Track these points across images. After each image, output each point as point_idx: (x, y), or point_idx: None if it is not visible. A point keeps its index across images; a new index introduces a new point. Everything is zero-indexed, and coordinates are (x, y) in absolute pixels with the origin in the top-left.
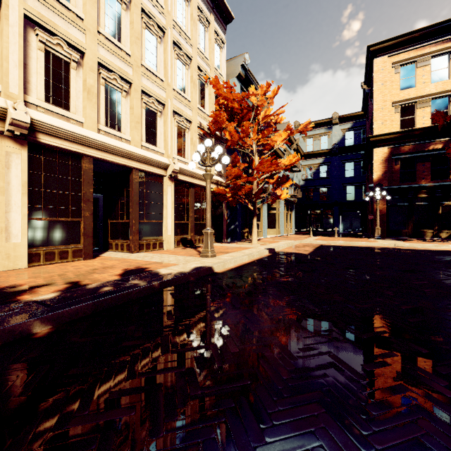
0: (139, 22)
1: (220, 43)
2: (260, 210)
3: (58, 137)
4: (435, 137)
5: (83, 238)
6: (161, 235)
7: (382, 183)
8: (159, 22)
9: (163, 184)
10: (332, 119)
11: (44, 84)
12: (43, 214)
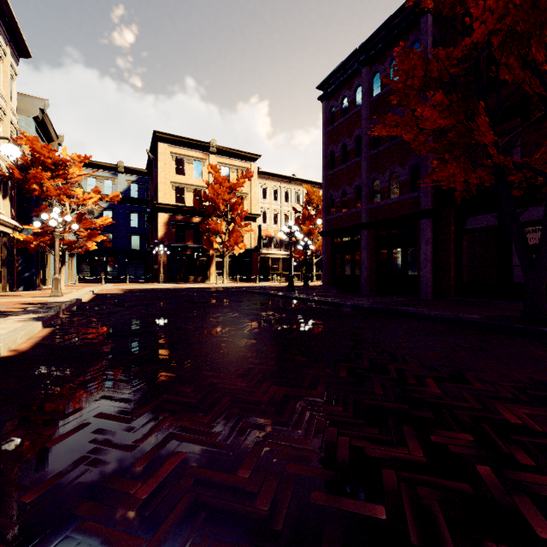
0: None
1: (14, 75)
2: (48, 256)
3: None
4: (195, 214)
5: None
6: None
7: (164, 241)
8: None
9: None
10: (118, 166)
11: None
12: None
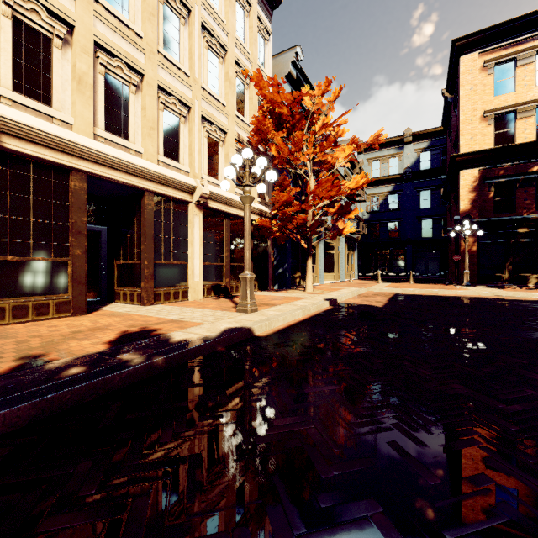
0: None
1: (265, 33)
2: (315, 249)
3: (33, 142)
4: None
5: (72, 286)
6: (186, 280)
7: (471, 215)
8: None
9: (188, 214)
10: (404, 137)
11: (11, 66)
12: (9, 251)
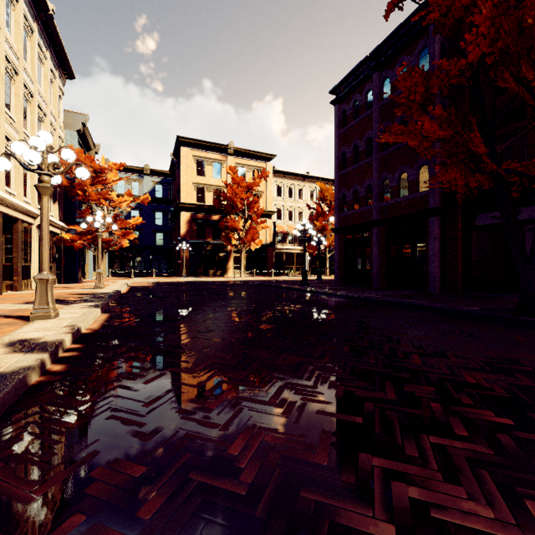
0: (23, 95)
1: (61, 95)
2: (86, 253)
3: None
4: (214, 212)
5: None
6: (30, 276)
7: (186, 237)
8: (32, 90)
9: (32, 232)
10: (144, 169)
11: None
12: None
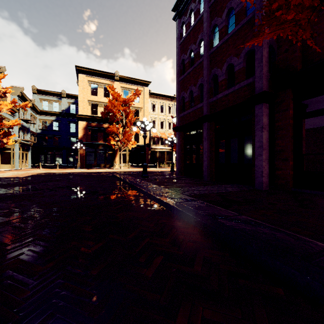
0: None
1: None
2: None
3: None
4: (105, 122)
5: None
6: None
7: (83, 140)
8: None
9: None
10: (61, 93)
11: None
12: None
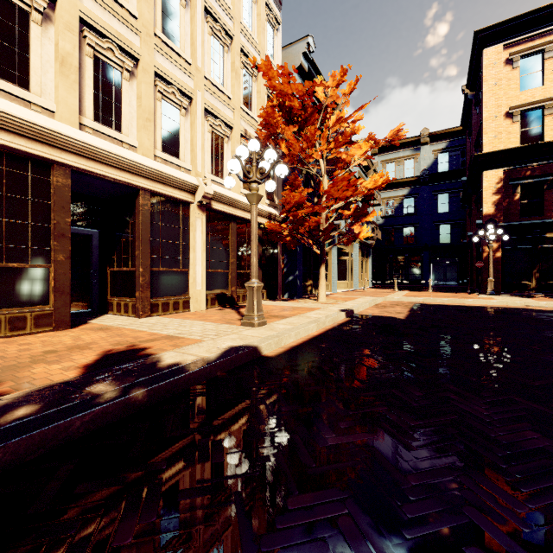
0: None
1: (274, 22)
2: (328, 255)
3: (5, 130)
4: None
5: (53, 296)
6: (187, 289)
7: (495, 218)
8: None
9: (190, 216)
10: (420, 137)
11: None
12: None
